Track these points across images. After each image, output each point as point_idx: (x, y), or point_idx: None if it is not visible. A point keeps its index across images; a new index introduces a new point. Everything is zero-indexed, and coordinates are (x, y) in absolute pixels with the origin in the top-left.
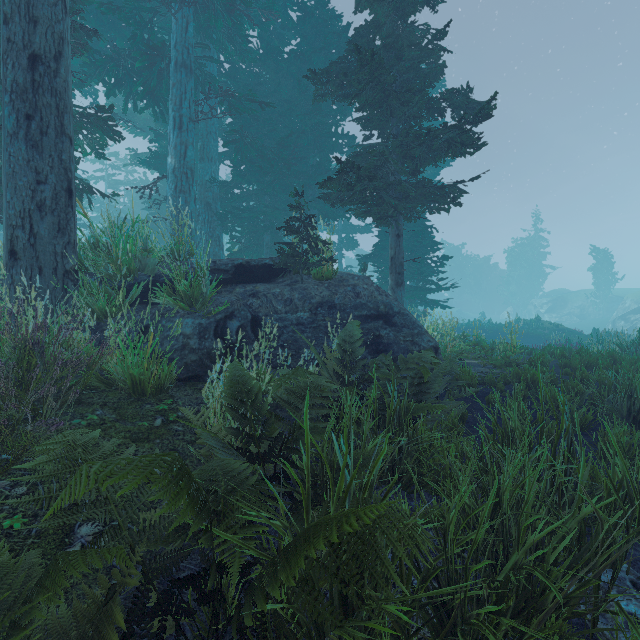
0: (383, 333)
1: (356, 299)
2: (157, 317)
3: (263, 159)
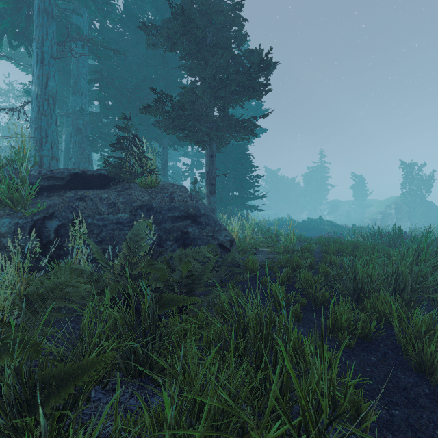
0: (190, 230)
1: (170, 203)
2: None
3: (123, 97)
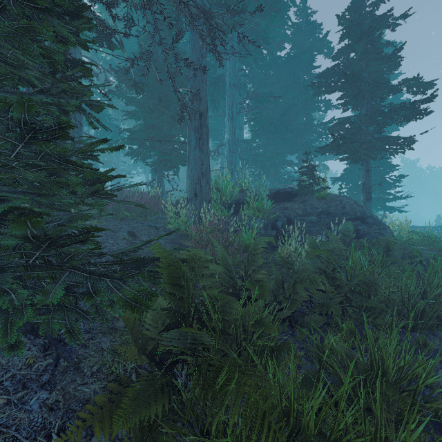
0: (360, 228)
1: (343, 209)
2: (254, 219)
3: (271, 125)
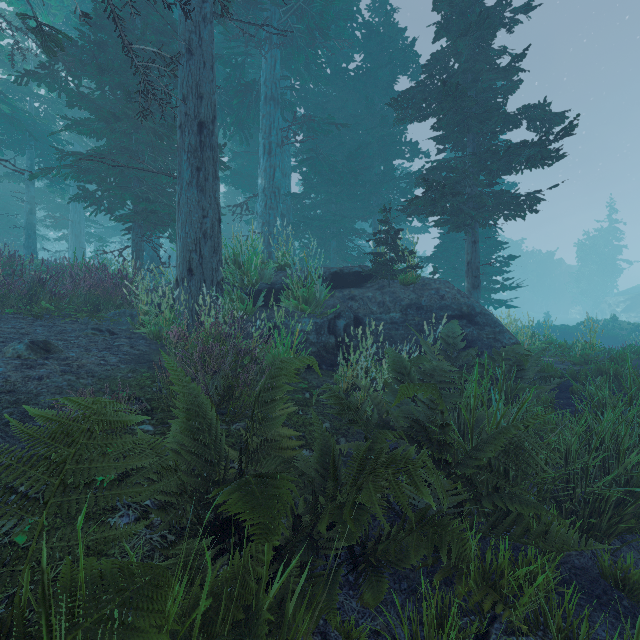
0: (467, 331)
1: (441, 301)
2: (296, 317)
3: (333, 172)
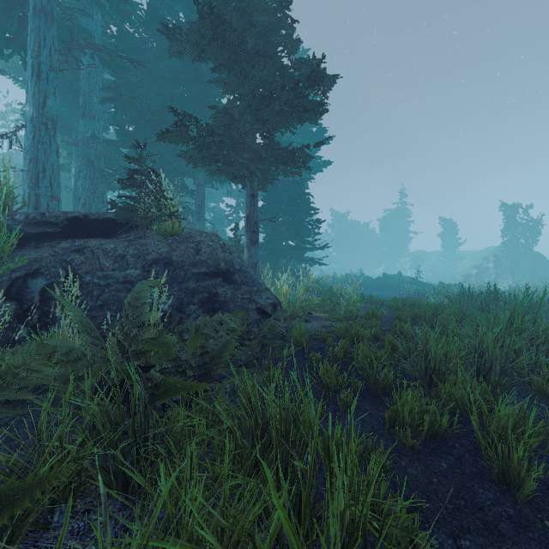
0: (220, 291)
1: (196, 256)
2: None
3: (146, 120)
